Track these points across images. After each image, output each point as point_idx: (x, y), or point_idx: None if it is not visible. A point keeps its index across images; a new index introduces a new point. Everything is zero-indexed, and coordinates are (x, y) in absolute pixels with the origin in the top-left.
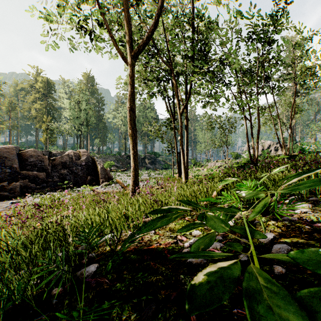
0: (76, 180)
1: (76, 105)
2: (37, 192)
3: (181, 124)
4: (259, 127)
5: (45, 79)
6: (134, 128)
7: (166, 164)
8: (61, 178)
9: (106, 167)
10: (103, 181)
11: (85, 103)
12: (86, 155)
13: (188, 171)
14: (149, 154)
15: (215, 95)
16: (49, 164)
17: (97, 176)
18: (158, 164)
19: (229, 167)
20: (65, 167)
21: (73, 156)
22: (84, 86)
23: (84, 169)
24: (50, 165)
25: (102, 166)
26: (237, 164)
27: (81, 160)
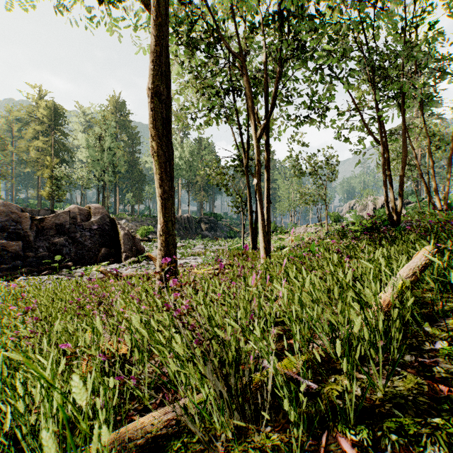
0: (80, 254)
1: (96, 142)
2: (2, 277)
3: (258, 157)
4: (404, 155)
5: (52, 105)
6: (162, 137)
7: (231, 231)
8: (53, 252)
9: (140, 234)
10: (128, 256)
11: (109, 138)
12: (101, 213)
13: (270, 239)
14: (207, 216)
15: (321, 103)
16: (33, 227)
17: (118, 247)
18: (220, 231)
19: (335, 233)
20: (63, 233)
21: (78, 215)
22: (109, 114)
23: (96, 237)
24: (35, 229)
25: (126, 232)
26: (360, 226)
27: (90, 222)
